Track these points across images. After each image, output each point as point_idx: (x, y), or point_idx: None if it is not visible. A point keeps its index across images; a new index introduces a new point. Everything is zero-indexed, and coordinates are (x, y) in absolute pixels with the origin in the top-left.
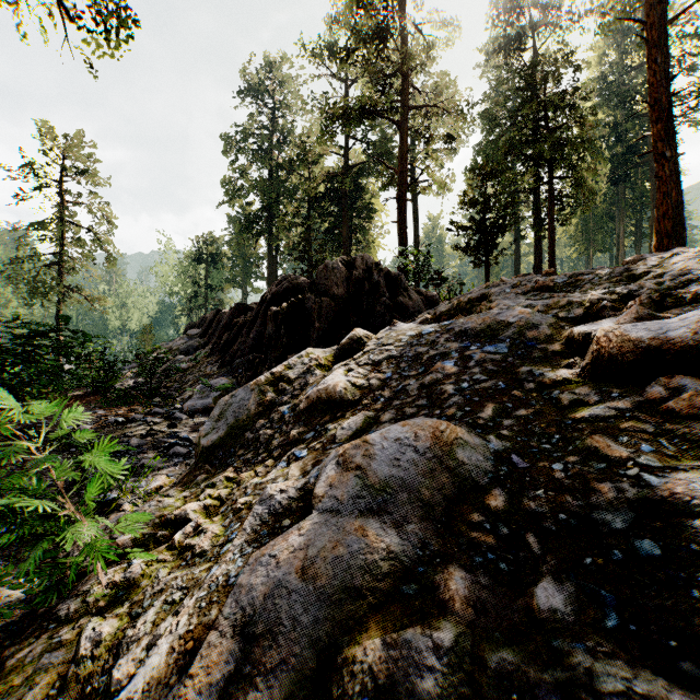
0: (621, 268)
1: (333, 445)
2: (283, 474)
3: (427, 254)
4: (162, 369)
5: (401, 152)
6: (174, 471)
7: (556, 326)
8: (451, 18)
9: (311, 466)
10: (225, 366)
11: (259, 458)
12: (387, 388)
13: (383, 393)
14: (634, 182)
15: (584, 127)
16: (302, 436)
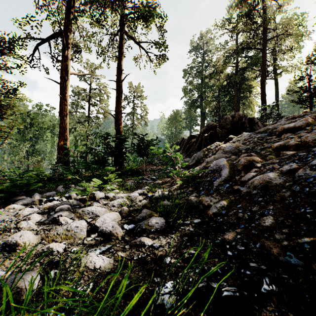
0: None
1: None
2: None
3: (272, 107)
4: None
5: (262, 62)
6: None
7: None
8: None
9: None
10: (188, 156)
11: None
12: None
13: None
14: None
15: None
16: None
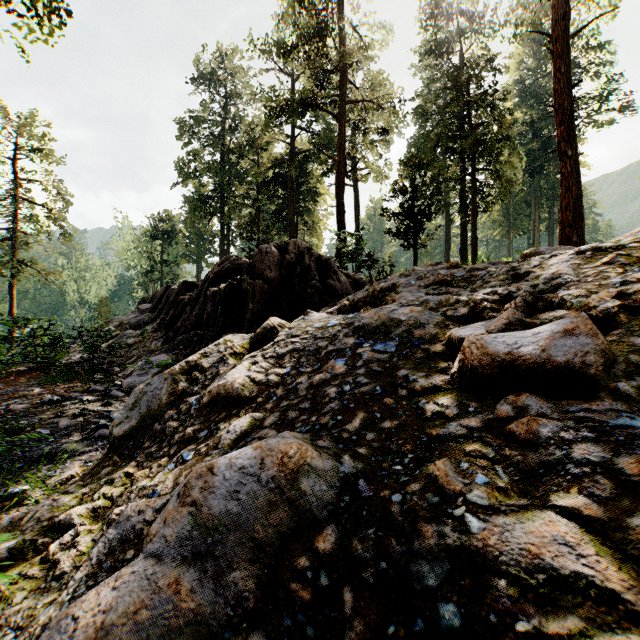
0: (509, 266)
1: (215, 450)
2: (165, 480)
3: (359, 238)
4: (110, 343)
5: (340, 143)
6: (94, 456)
7: (443, 324)
8: (385, 22)
9: (183, 477)
10: (169, 342)
11: (160, 453)
12: (283, 385)
13: (277, 390)
14: (548, 174)
15: (502, 125)
16: (198, 434)
